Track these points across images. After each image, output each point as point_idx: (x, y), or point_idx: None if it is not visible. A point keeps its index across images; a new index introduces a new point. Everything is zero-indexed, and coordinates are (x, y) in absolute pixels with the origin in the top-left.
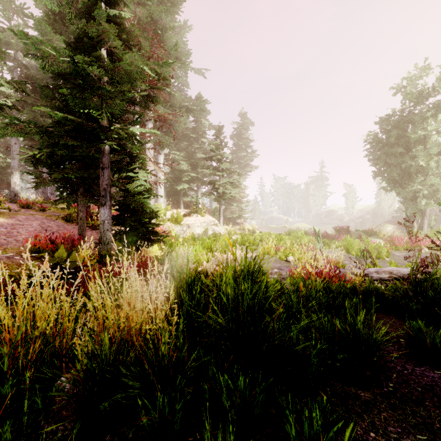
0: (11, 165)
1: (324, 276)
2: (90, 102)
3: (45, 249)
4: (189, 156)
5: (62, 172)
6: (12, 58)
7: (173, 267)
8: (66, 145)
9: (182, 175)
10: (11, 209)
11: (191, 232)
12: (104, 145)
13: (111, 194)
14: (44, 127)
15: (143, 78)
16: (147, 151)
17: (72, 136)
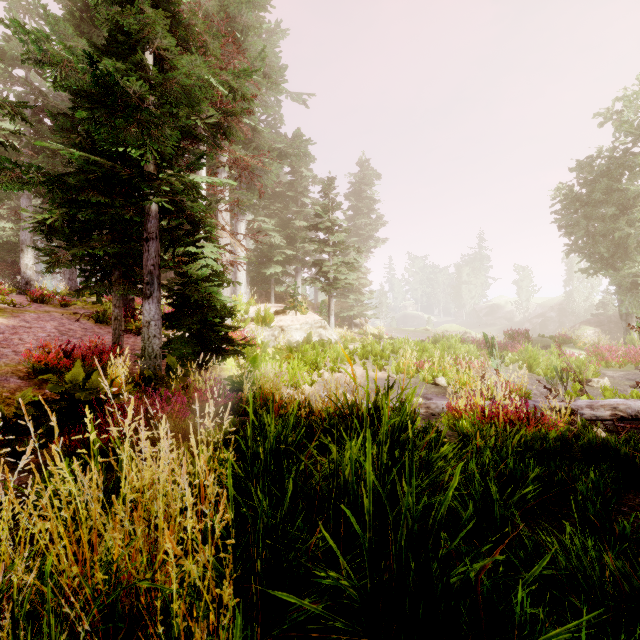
0: (21, 239)
1: (508, 417)
2: (126, 134)
3: (57, 367)
4: (283, 224)
5: (85, 246)
6: (21, 79)
7: (256, 395)
8: (90, 203)
9: (273, 253)
10: (16, 303)
11: (287, 339)
12: (149, 202)
13: (168, 281)
14: (54, 175)
15: (212, 102)
16: (219, 215)
17: (101, 189)
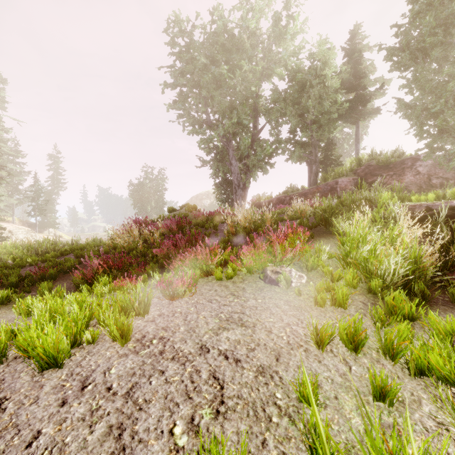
0: None
1: None
2: None
3: None
4: (4, 180)
5: None
6: None
7: None
8: None
9: None
10: None
11: None
12: None
13: None
14: None
15: None
16: None
17: None
